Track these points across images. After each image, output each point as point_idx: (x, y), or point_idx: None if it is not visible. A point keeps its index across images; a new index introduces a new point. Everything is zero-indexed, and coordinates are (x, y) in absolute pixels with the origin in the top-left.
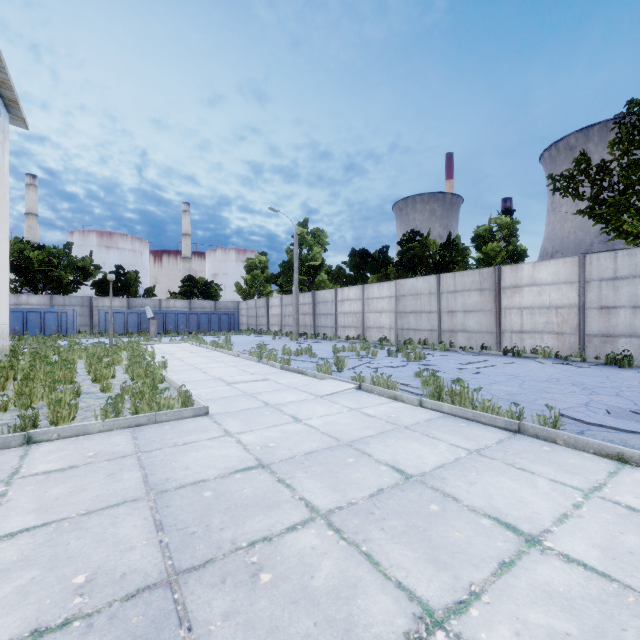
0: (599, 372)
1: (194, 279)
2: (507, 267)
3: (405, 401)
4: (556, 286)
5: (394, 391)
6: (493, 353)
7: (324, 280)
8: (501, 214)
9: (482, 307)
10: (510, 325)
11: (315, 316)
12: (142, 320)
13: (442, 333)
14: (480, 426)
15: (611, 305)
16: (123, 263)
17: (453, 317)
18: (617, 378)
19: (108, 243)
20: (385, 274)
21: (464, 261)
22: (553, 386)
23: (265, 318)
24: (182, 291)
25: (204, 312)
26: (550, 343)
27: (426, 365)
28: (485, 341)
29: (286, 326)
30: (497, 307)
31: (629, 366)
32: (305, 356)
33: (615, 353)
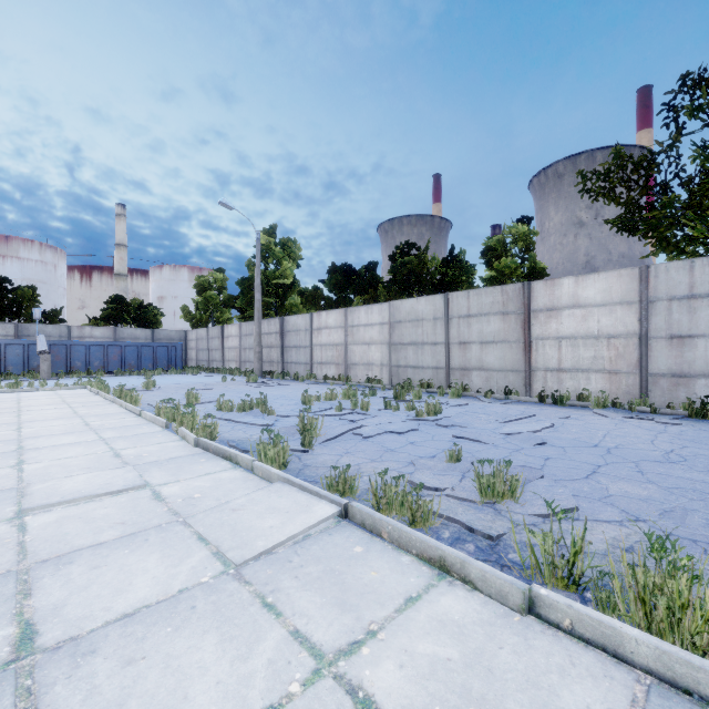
0: (707, 433)
1: (124, 300)
2: (540, 283)
3: (476, 584)
4: (608, 308)
5: (438, 542)
6: (524, 399)
7: (297, 304)
8: (516, 223)
9: (506, 337)
10: (544, 361)
11: (284, 349)
12: (31, 354)
13: (451, 372)
14: None
15: (686, 333)
16: (27, 278)
17: (466, 350)
18: None
19: (3, 250)
20: (374, 296)
21: (469, 282)
22: (703, 477)
23: (219, 352)
24: (105, 315)
25: (131, 343)
26: (599, 385)
27: (449, 426)
28: (510, 382)
29: (246, 362)
30: (526, 337)
31: None
32: (255, 412)
33: (691, 399)
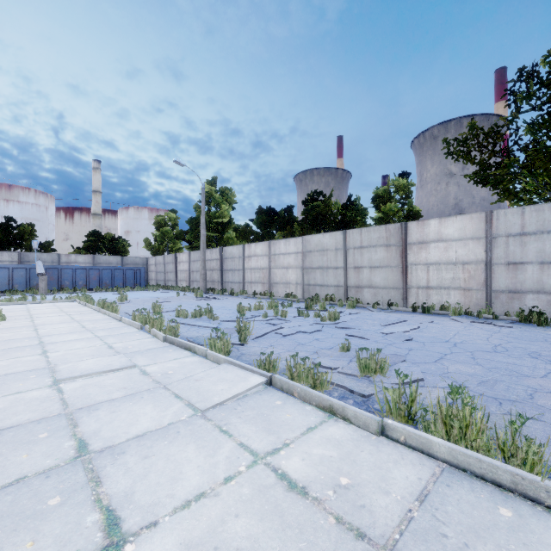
0: (528, 333)
1: (100, 234)
2: (413, 223)
3: (351, 420)
4: (463, 242)
5: (328, 397)
6: (401, 309)
7: (232, 237)
8: (398, 177)
9: (388, 263)
10: (416, 281)
11: (222, 272)
12: (32, 276)
13: (348, 289)
14: (548, 520)
15: (518, 261)
16: (25, 217)
17: (359, 273)
18: None
19: (7, 196)
20: (291, 231)
21: (362, 221)
22: (515, 361)
23: (173, 274)
24: (86, 246)
25: (107, 267)
26: (457, 299)
27: (344, 328)
28: (391, 297)
29: (194, 282)
30: (404, 263)
31: (546, 324)
32: (204, 318)
33: (523, 309)
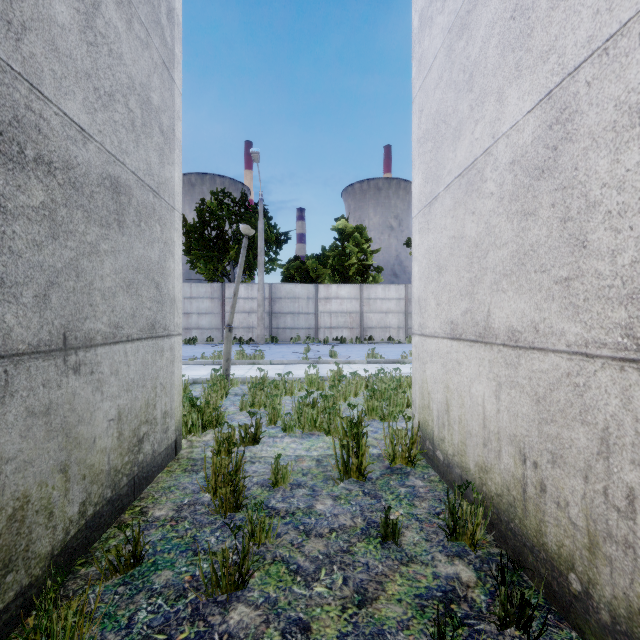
0: None
1: None
2: None
3: None
4: None
5: None
6: None
7: None
8: None
9: None
10: None
11: None
12: None
13: None
14: None
15: (189, 312)
16: None
17: None
18: (184, 348)
19: None
20: None
21: None
22: None
23: None
24: None
25: None
26: None
27: None
28: None
29: None
30: None
31: (194, 344)
32: None
33: (191, 338)
